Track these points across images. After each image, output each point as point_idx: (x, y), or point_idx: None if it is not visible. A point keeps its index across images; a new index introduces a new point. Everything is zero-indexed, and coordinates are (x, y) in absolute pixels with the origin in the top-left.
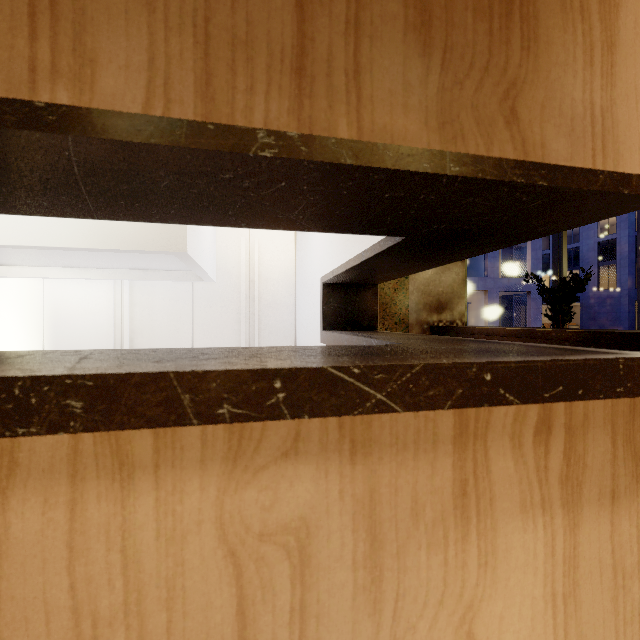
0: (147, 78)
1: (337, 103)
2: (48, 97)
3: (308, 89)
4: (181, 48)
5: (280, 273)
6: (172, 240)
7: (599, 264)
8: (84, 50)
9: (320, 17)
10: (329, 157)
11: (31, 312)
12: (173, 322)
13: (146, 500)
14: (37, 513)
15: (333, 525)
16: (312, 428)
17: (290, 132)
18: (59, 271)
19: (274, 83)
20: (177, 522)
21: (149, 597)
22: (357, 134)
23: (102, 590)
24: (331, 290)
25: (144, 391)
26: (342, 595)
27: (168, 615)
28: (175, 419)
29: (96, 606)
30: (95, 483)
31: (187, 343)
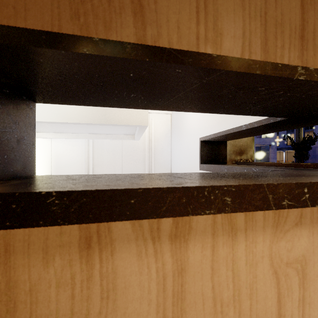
0: (242, 42)
1: (317, 53)
2: (203, 51)
3: (305, 46)
4: (255, 27)
5: (164, 135)
6: (141, 119)
7: (304, 131)
8: (217, 29)
9: (310, 11)
10: None
11: (45, 155)
12: (112, 160)
13: (241, 246)
14: (199, 251)
15: (315, 259)
16: (307, 211)
17: (310, 67)
18: (66, 135)
19: (292, 43)
20: (253, 257)
21: (242, 293)
22: None
23: (224, 289)
24: (204, 144)
25: (254, 193)
26: None
27: (250, 301)
28: (266, 207)
29: (222, 297)
30: (221, 237)
31: (119, 170)
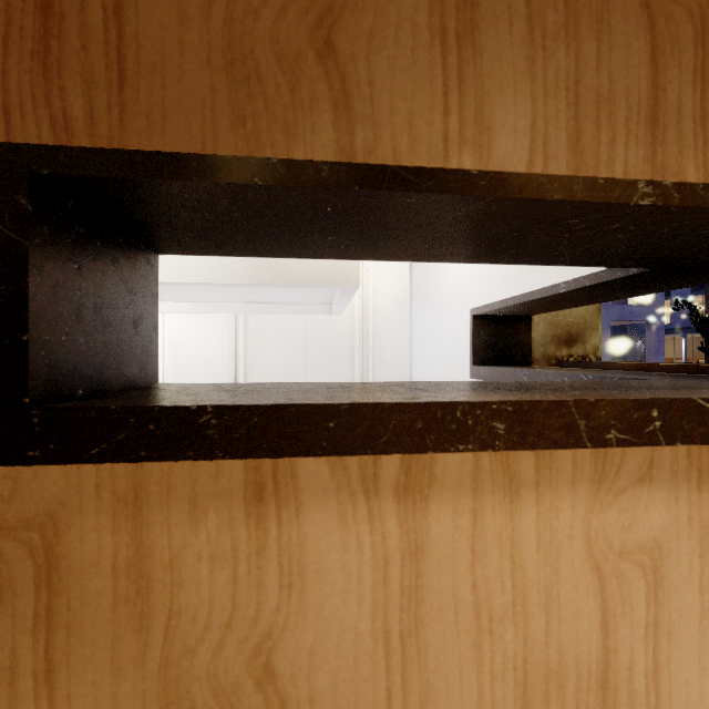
0: (530, 140)
1: (685, 148)
2: (456, 163)
3: (660, 137)
4: (556, 110)
5: (394, 304)
6: (346, 274)
7: None
8: (482, 120)
9: (671, 68)
10: (697, 202)
11: None
12: (286, 357)
13: (529, 514)
14: (448, 519)
15: (682, 549)
16: (664, 456)
17: (665, 181)
18: (194, 306)
19: (631, 134)
20: (553, 535)
21: (531, 600)
22: (703, 176)
23: (496, 590)
24: (482, 322)
25: (549, 416)
26: (690, 616)
27: (546, 618)
28: (573, 442)
29: (491, 604)
30: (490, 496)
31: (299, 378)
